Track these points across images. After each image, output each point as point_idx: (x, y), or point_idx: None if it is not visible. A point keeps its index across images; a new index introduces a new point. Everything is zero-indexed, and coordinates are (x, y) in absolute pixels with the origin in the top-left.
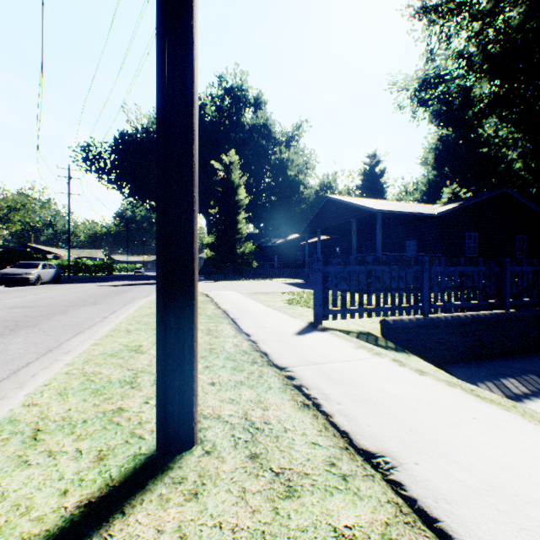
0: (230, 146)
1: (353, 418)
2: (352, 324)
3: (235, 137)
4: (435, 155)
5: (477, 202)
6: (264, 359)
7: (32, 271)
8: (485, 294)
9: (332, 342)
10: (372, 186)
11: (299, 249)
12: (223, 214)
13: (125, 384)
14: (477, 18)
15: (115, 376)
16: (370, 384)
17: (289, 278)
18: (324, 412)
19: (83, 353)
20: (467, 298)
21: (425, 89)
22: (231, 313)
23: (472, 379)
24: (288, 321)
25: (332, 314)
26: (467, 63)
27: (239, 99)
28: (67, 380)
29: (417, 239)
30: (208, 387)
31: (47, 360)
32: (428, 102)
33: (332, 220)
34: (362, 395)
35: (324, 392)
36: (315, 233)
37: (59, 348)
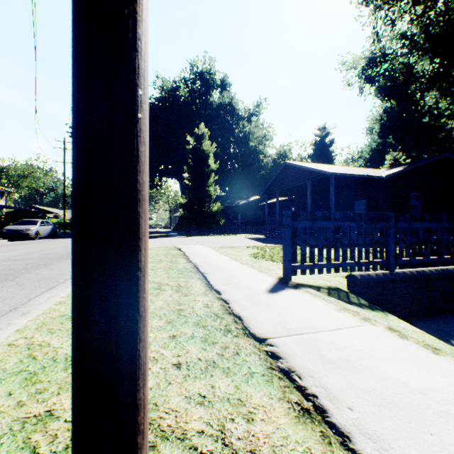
0: (200, 121)
1: (384, 443)
2: (319, 279)
3: (205, 114)
4: (381, 125)
5: (420, 165)
6: (239, 326)
7: (31, 227)
8: (448, 249)
9: (309, 302)
10: (322, 154)
11: (260, 209)
12: (194, 179)
13: (70, 364)
14: (420, 2)
15: (63, 351)
16: (379, 369)
17: (251, 233)
18: (335, 427)
19: (41, 314)
20: (430, 253)
21: (372, 67)
22: (201, 267)
23: (443, 336)
24: (258, 277)
25: (300, 269)
26: (410, 42)
27: (207, 81)
28: (4, 355)
29: (365, 199)
30: (172, 372)
31: (6, 321)
32: (374, 78)
33: (289, 183)
34: (376, 390)
35: (323, 384)
36: (274, 194)
37: (25, 306)
